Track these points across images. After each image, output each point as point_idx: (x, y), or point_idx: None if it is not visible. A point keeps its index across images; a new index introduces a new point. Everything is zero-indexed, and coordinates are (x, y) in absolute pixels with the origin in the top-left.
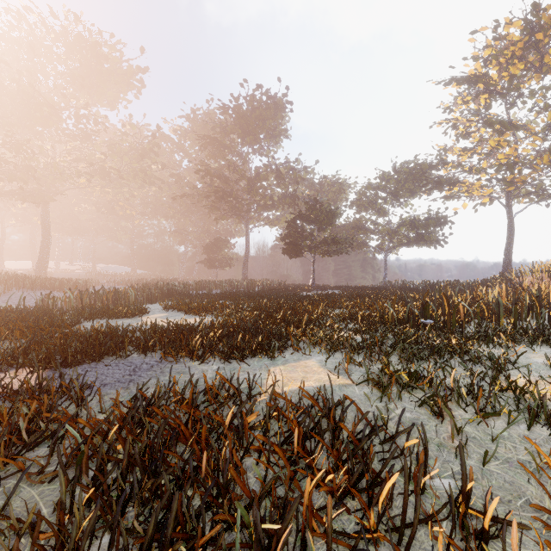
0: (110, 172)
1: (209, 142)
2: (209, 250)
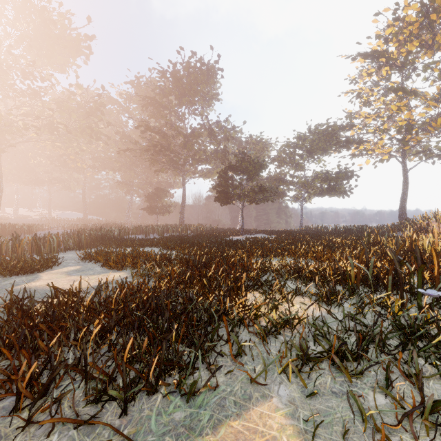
0: (58, 127)
1: (150, 103)
2: (150, 198)
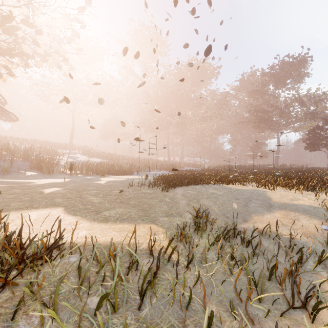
0: (207, 118)
1: (254, 93)
2: (253, 149)
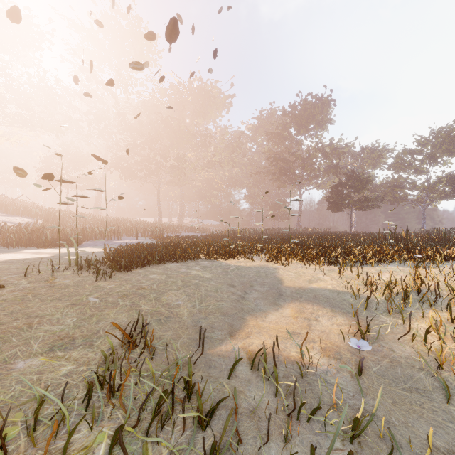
0: (215, 164)
1: (274, 136)
2: (273, 208)
